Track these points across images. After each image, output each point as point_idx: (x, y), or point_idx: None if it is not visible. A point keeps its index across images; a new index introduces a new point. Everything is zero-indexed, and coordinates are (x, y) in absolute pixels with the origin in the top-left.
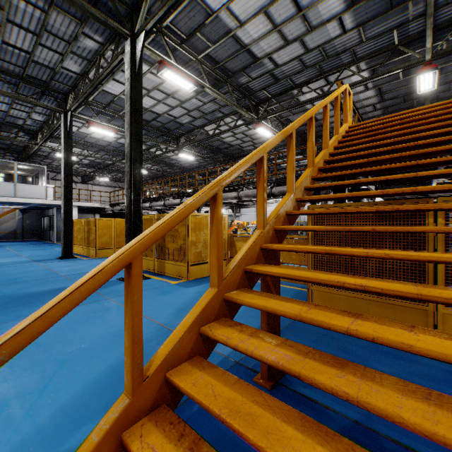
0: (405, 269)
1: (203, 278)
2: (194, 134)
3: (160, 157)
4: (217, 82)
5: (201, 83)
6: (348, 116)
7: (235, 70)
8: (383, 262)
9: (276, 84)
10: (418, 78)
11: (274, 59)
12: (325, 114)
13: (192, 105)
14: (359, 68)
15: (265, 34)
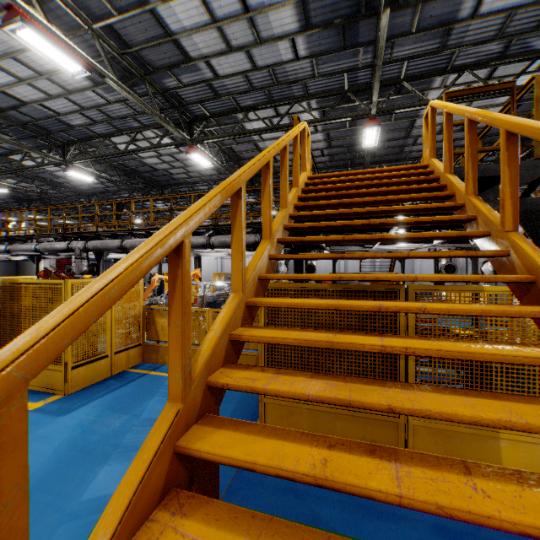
0: (376, 372)
1: (96, 385)
2: (94, 145)
3: (34, 171)
4: (128, 75)
5: (99, 69)
6: (307, 163)
7: (157, 65)
8: (353, 363)
9: (216, 100)
10: (364, 131)
11: (213, 66)
12: (285, 158)
13: (87, 100)
14: (310, 105)
15: (201, 26)
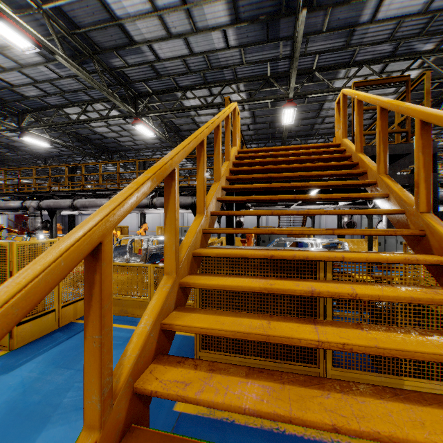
0: None
1: (43, 338)
2: (49, 114)
3: None
4: (78, 53)
5: (49, 46)
6: (237, 138)
7: (104, 46)
8: None
9: (158, 80)
10: (283, 111)
11: (155, 50)
12: (218, 135)
13: (40, 74)
14: (238, 88)
15: (144, 14)
